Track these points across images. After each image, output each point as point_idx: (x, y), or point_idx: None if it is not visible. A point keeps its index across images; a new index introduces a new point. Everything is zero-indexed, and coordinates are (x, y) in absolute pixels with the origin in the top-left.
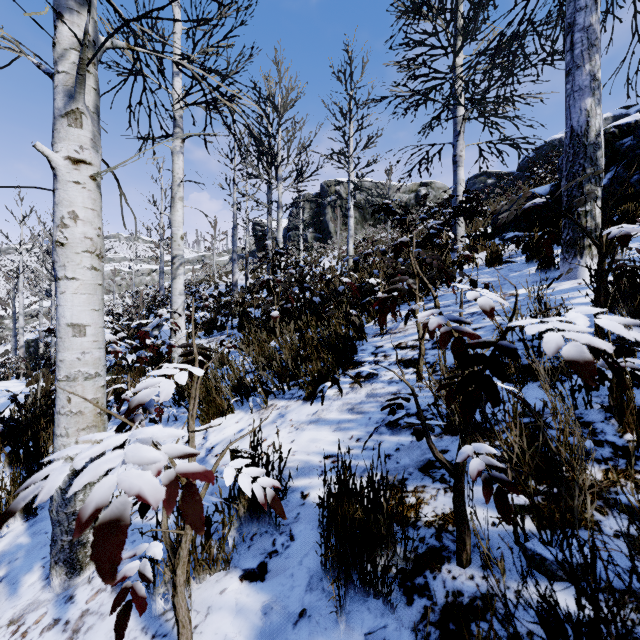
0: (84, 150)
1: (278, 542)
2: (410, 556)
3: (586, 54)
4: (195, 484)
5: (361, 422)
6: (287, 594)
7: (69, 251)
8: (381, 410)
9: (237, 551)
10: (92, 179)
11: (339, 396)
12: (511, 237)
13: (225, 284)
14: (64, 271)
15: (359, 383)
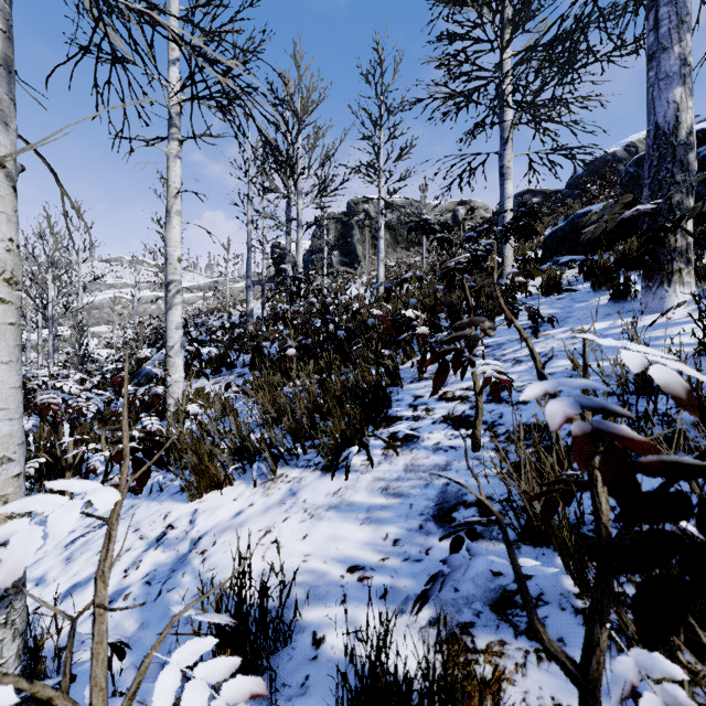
0: None
1: None
2: None
3: (675, 33)
4: None
5: (399, 511)
6: None
7: None
8: (440, 540)
9: None
10: None
11: (369, 467)
12: (567, 261)
13: (239, 314)
14: None
15: (395, 450)
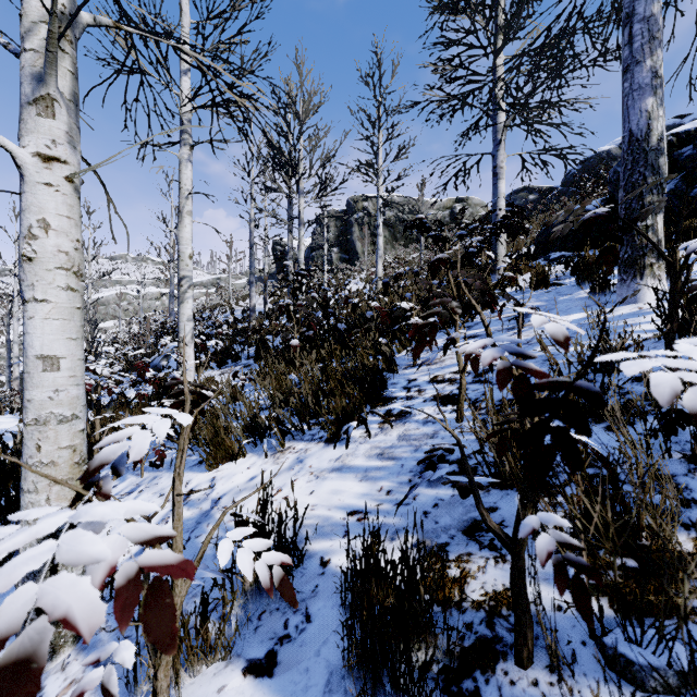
0: (57, 145)
1: (291, 623)
2: (455, 651)
3: (647, 48)
4: (166, 581)
5: (392, 470)
6: (300, 696)
7: (38, 267)
8: (418, 464)
9: (241, 634)
10: (68, 181)
11: (366, 438)
12: (557, 257)
13: (242, 309)
14: (32, 292)
15: (390, 423)
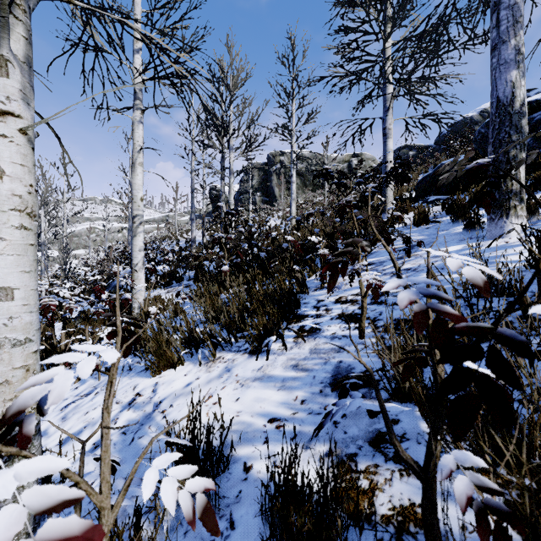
0: (11, 101)
1: None
2: None
3: (511, 30)
4: None
5: (305, 381)
6: None
7: None
8: (332, 390)
9: (172, 538)
10: (21, 133)
11: (283, 351)
12: (434, 200)
13: (185, 240)
14: None
15: (303, 338)
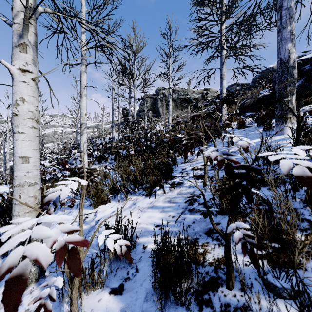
0: (28, 65)
1: (130, 273)
2: (201, 283)
3: (288, 21)
4: (76, 248)
5: (174, 207)
6: (134, 303)
7: (20, 118)
8: (185, 202)
9: (108, 277)
10: (33, 80)
11: (163, 194)
12: (249, 114)
13: (108, 138)
14: (17, 128)
15: (174, 187)
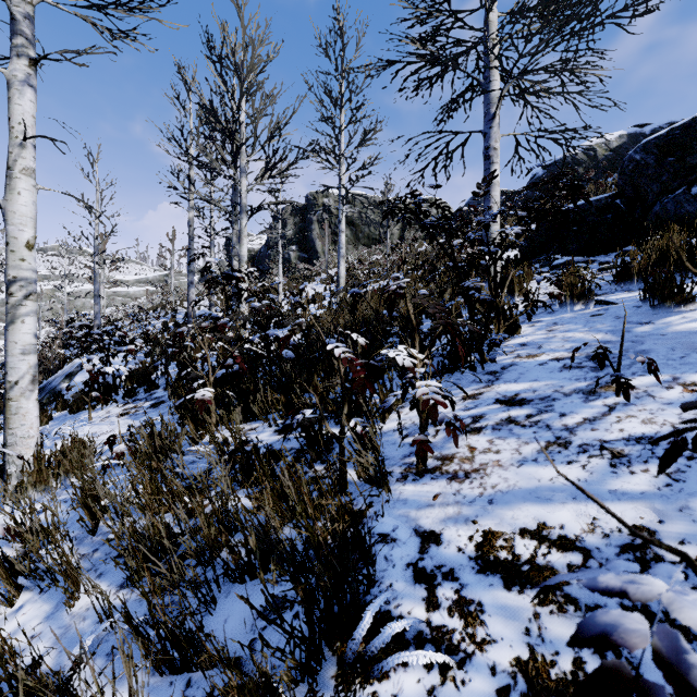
0: None
1: None
2: None
3: None
4: None
5: None
6: None
7: None
8: None
9: None
10: None
11: None
12: (563, 263)
13: (185, 312)
14: None
15: None
